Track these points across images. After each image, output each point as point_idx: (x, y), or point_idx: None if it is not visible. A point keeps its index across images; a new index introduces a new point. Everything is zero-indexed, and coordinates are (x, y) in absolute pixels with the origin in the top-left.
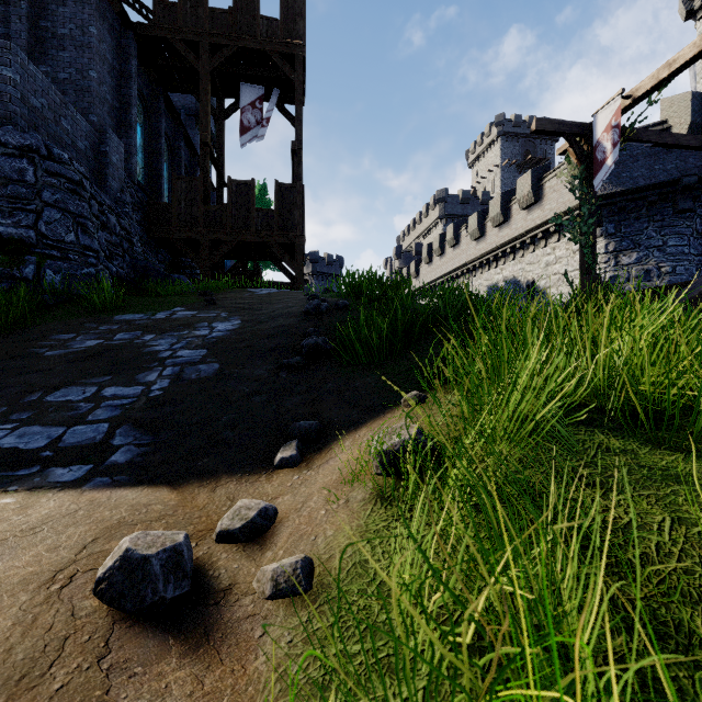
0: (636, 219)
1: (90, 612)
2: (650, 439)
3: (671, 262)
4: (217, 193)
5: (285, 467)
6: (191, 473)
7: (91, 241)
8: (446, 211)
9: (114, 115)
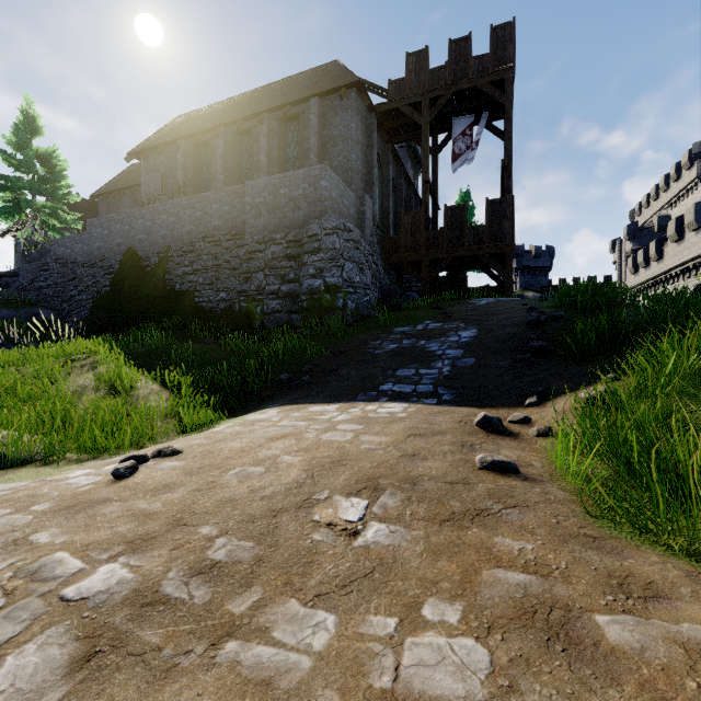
0: None
1: (478, 428)
2: None
3: None
4: (432, 217)
5: (531, 407)
6: (483, 406)
7: (366, 279)
8: None
9: (363, 179)
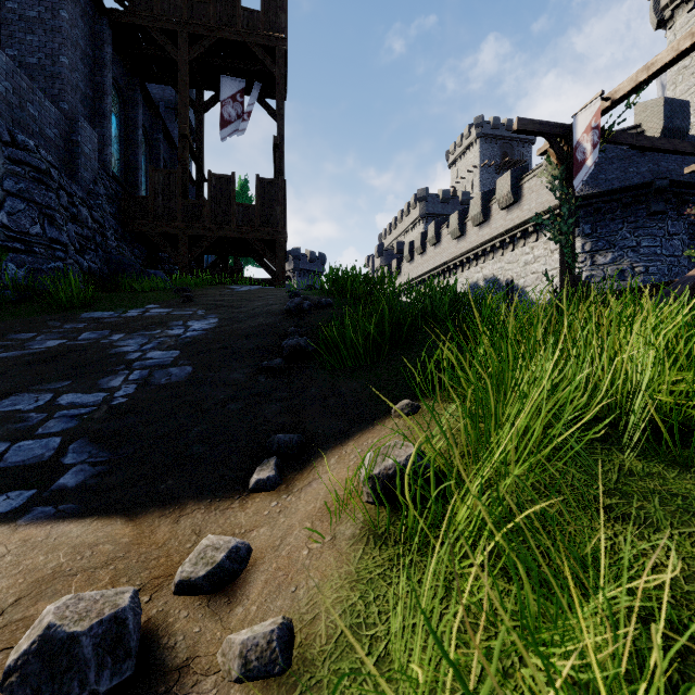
0: (611, 221)
1: None
2: (676, 459)
3: (645, 262)
4: (197, 187)
5: (262, 491)
6: (152, 499)
7: (59, 234)
8: (427, 210)
9: (87, 104)
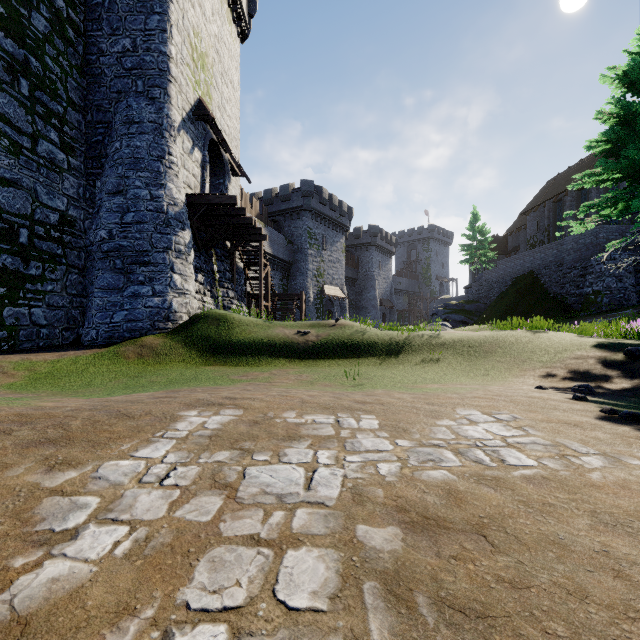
0: None
1: None
2: None
3: None
4: None
5: None
6: None
7: (623, 284)
8: None
9: None
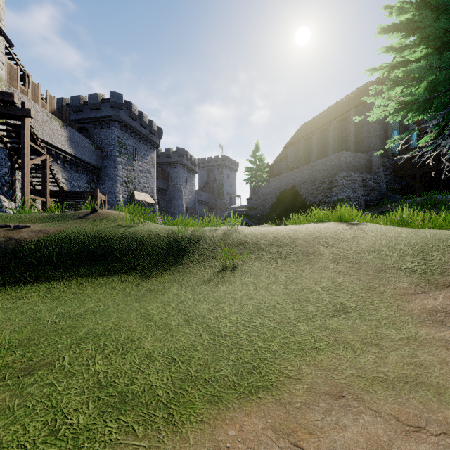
0: None
1: None
2: None
3: None
4: None
5: None
6: None
7: (357, 194)
8: None
9: (381, 137)
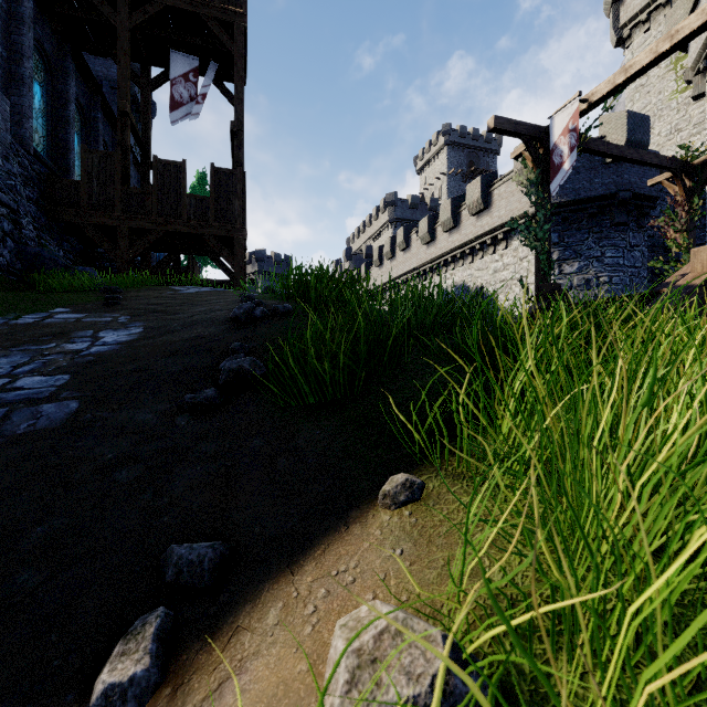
0: (578, 230)
1: None
2: None
3: (609, 273)
4: (142, 175)
5: None
6: None
7: None
8: (396, 214)
9: None
